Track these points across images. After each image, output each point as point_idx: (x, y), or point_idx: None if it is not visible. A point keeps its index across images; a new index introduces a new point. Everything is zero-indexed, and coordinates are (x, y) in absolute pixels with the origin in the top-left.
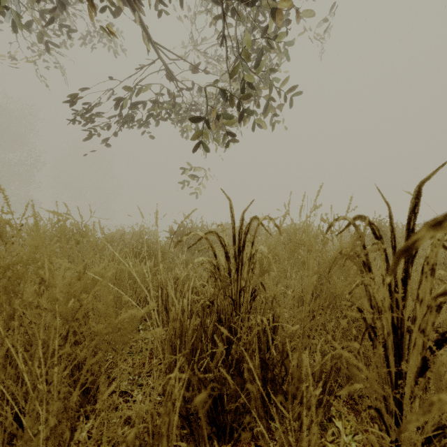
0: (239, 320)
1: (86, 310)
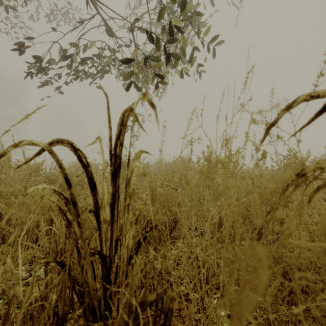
0: (107, 295)
1: (3, 239)
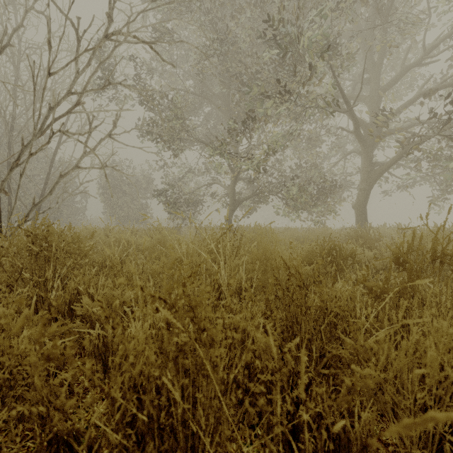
0: None
1: None
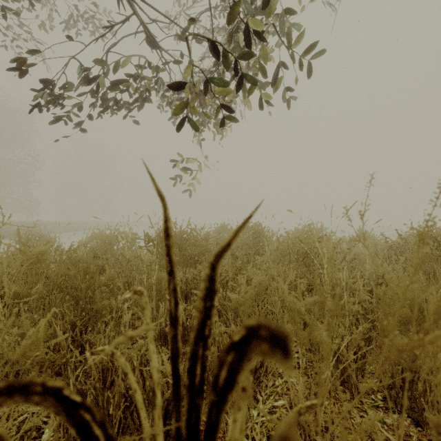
0: None
1: None
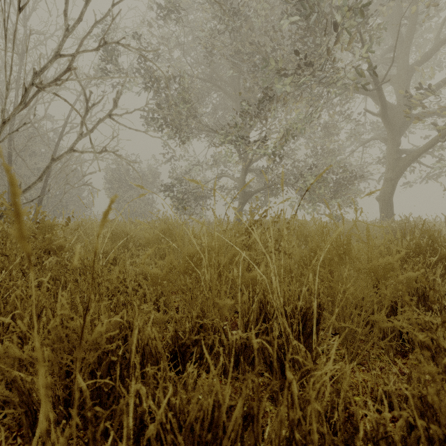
0: None
1: None
